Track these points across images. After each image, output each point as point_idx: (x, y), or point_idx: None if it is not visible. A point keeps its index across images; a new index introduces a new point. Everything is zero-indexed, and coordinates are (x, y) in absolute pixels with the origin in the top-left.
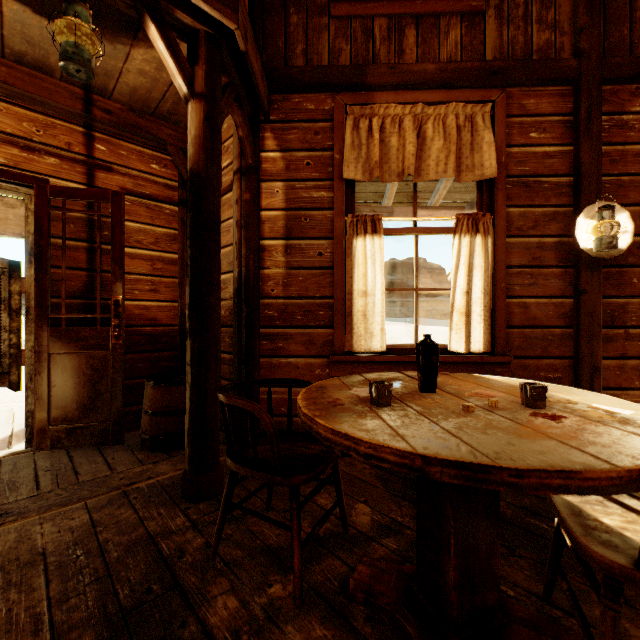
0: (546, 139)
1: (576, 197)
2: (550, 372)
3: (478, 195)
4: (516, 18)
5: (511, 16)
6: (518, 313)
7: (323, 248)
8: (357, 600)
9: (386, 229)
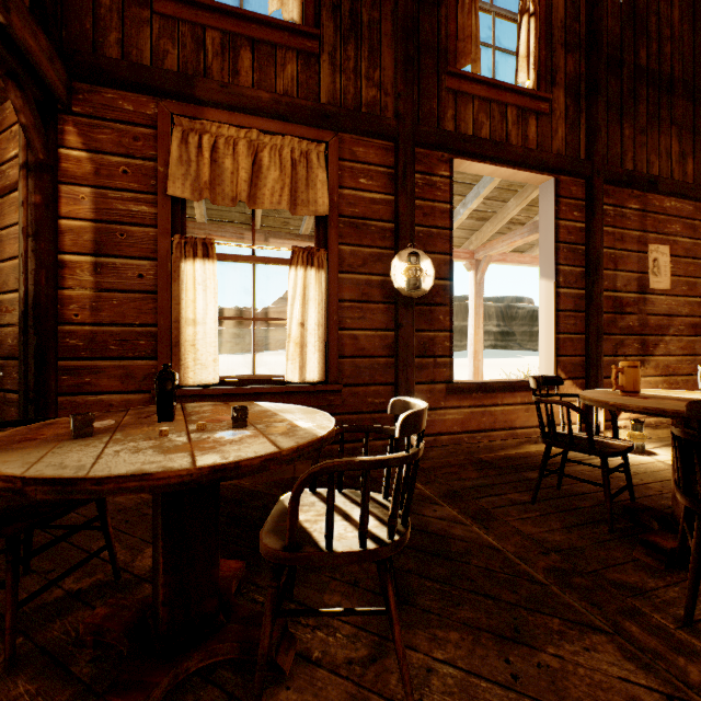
0: (373, 186)
1: (396, 242)
2: (377, 398)
3: (316, 230)
4: (348, 69)
5: (343, 66)
6: (350, 344)
7: (145, 269)
8: (87, 644)
9: (221, 255)
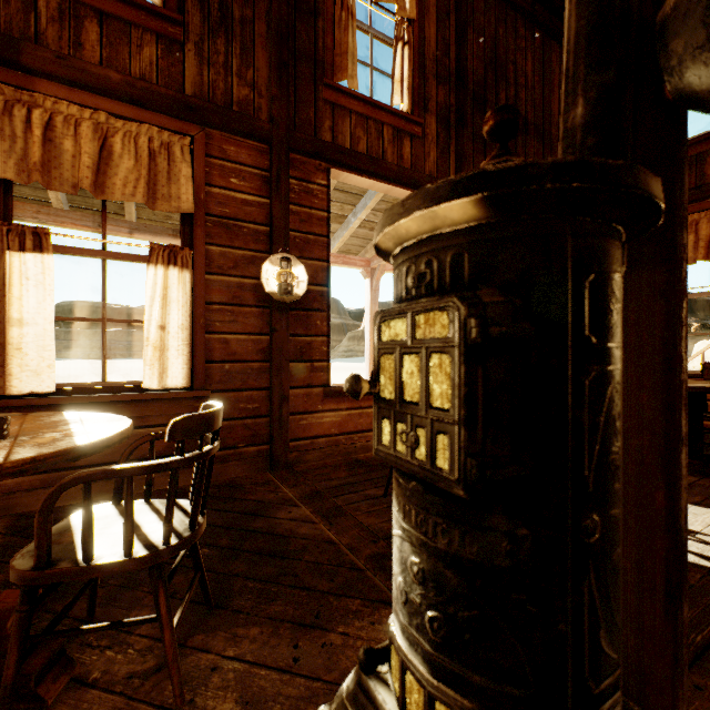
0: (246, 188)
1: (271, 246)
2: (250, 403)
3: (182, 227)
4: (217, 63)
5: (212, 59)
6: (219, 348)
7: None
8: None
9: (61, 247)
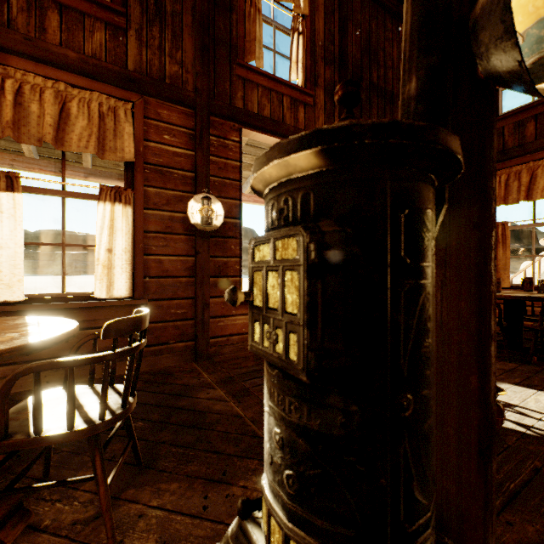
0: (176, 142)
1: (195, 188)
2: (179, 309)
3: (125, 173)
4: (153, 46)
5: (149, 43)
6: (155, 267)
7: None
8: None
9: (28, 187)
